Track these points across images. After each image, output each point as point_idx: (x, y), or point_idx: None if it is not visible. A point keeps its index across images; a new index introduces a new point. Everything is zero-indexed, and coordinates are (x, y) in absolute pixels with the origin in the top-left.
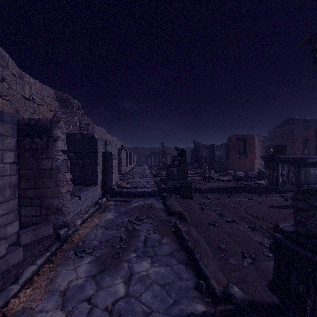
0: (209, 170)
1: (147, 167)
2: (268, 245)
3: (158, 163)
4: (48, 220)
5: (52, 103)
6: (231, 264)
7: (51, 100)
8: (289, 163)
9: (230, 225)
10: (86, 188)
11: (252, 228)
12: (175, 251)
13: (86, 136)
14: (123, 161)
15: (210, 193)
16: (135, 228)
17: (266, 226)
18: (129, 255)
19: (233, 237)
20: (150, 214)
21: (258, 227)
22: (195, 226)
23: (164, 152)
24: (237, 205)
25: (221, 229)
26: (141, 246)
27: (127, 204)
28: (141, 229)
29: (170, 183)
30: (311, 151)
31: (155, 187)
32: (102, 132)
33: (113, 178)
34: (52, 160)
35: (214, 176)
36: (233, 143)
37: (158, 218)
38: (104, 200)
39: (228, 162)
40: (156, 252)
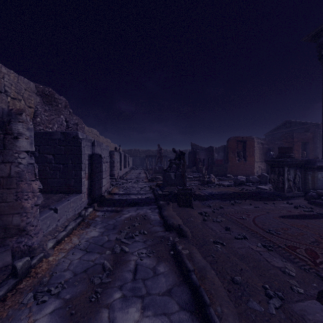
0: (208, 173)
1: (143, 170)
2: (293, 274)
3: (154, 166)
4: (6, 244)
5: (32, 98)
6: (253, 311)
7: (30, 95)
8: (295, 167)
9: (240, 243)
10: (67, 197)
11: (267, 247)
12: (175, 287)
13: (69, 136)
14: (116, 165)
15: (211, 200)
16: (124, 249)
17: (283, 243)
18: (112, 296)
19: (248, 263)
20: (143, 229)
21: (274, 245)
22: (199, 245)
23: (160, 155)
24: (244, 215)
25: (231, 250)
26: (130, 280)
27: (116, 215)
28: (132, 250)
29: (167, 188)
30: (311, 154)
31: (151, 194)
32: (94, 133)
33: (103, 183)
34: (11, 164)
35: (214, 180)
36: (232, 145)
37: (153, 234)
38: (90, 211)
39: (227, 166)
40: (149, 289)
